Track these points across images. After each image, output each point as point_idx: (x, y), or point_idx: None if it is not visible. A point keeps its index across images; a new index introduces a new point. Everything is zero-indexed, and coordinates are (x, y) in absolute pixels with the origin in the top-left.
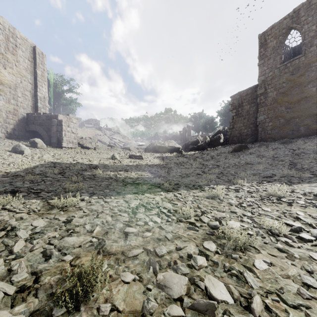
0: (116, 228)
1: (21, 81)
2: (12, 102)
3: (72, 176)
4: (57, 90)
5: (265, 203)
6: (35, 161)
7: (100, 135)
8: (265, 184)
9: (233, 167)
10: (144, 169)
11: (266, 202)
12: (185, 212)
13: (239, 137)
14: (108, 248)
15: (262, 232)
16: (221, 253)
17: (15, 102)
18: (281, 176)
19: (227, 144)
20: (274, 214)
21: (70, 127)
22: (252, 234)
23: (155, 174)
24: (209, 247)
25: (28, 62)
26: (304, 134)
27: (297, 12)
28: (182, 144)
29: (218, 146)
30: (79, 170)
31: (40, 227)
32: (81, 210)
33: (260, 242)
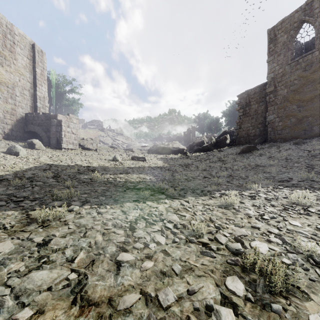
0: (106, 253)
1: (19, 80)
2: (9, 102)
3: (66, 180)
4: (59, 91)
5: (291, 215)
6: (30, 163)
7: (103, 137)
8: (283, 189)
9: (242, 170)
10: (147, 172)
11: (292, 213)
12: (196, 228)
13: (246, 138)
14: (90, 291)
15: (302, 261)
16: (253, 301)
17: (12, 102)
18: (300, 180)
19: (234, 145)
20: (307, 230)
21: (70, 127)
22: (289, 263)
23: (159, 177)
24: (235, 289)
25: (27, 60)
26: (318, 134)
27: (310, 4)
28: (186, 145)
29: (224, 147)
30: (76, 173)
31: (4, 253)
32: (67, 225)
33: (304, 279)
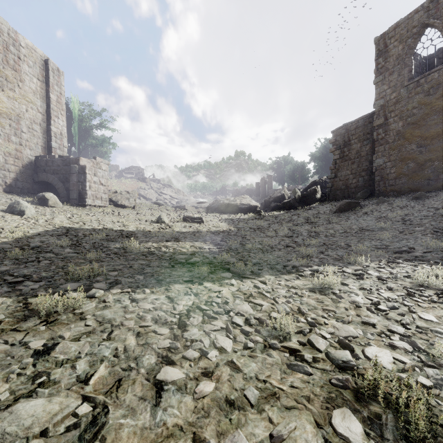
0: (140, 367)
1: (26, 109)
2: (13, 140)
3: (89, 250)
4: (83, 126)
5: (420, 304)
6: (39, 226)
7: (144, 189)
8: (402, 264)
9: (340, 235)
10: (205, 238)
11: (420, 300)
12: (279, 324)
13: (345, 190)
14: (111, 438)
15: None
16: None
17: (17, 140)
18: (425, 251)
19: (327, 201)
20: None
21: (98, 175)
22: (429, 385)
23: (222, 246)
24: (348, 433)
25: (38, 82)
26: None
27: (436, 0)
28: (259, 201)
29: (313, 203)
30: (104, 240)
31: None
32: (83, 320)
33: None
